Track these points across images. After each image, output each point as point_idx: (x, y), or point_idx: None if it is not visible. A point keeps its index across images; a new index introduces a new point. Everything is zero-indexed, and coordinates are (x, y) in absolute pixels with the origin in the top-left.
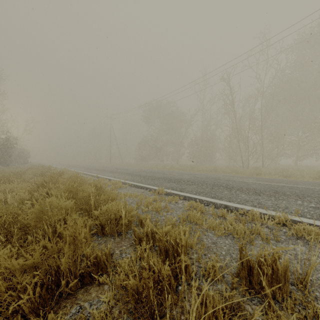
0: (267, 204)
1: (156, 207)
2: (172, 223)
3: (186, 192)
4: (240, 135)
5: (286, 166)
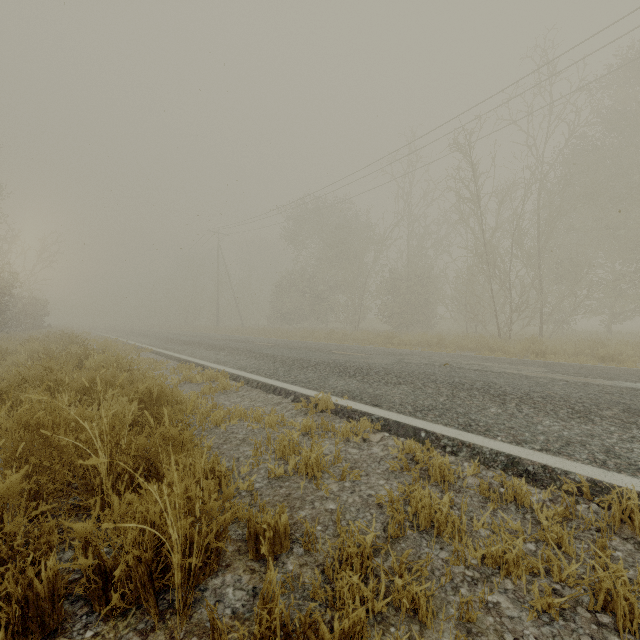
0: (634, 455)
1: (308, 464)
2: (362, 550)
3: (387, 407)
4: (493, 268)
5: (592, 335)
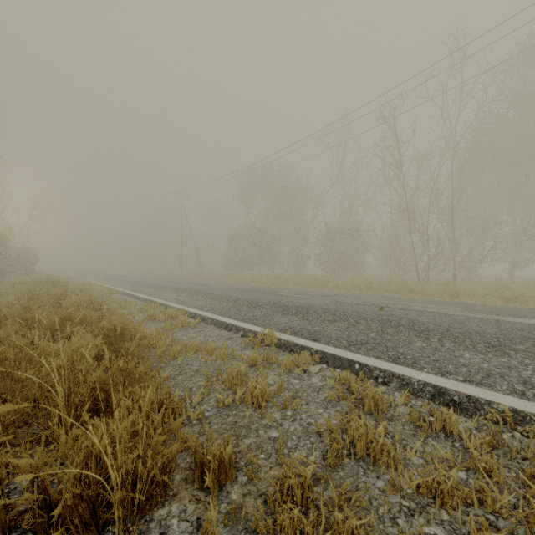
0: None
1: (254, 394)
2: (303, 481)
3: (325, 341)
4: (414, 223)
5: (498, 279)
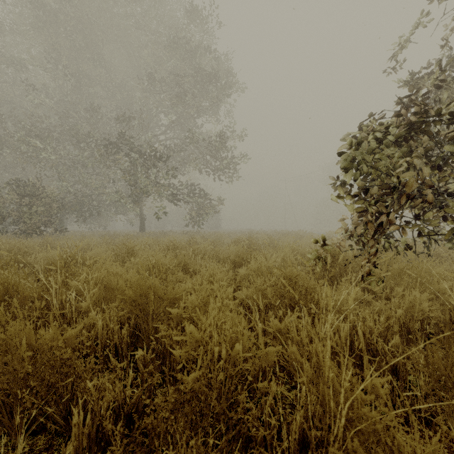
0: None
1: None
2: None
3: None
4: None
5: None
